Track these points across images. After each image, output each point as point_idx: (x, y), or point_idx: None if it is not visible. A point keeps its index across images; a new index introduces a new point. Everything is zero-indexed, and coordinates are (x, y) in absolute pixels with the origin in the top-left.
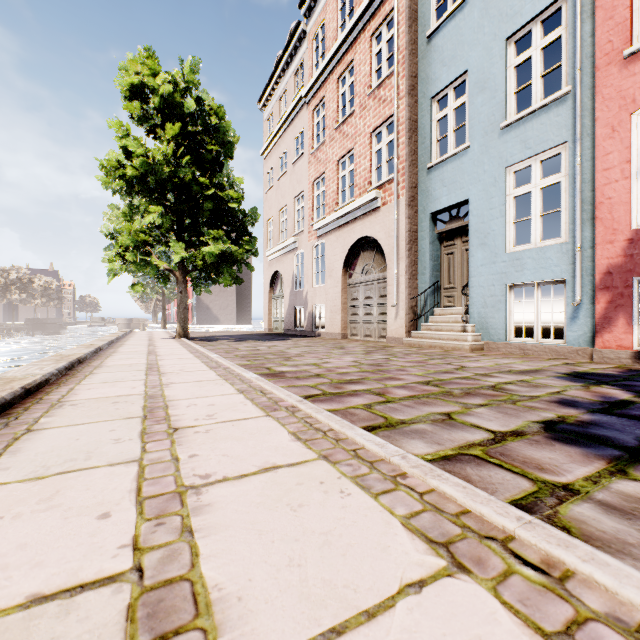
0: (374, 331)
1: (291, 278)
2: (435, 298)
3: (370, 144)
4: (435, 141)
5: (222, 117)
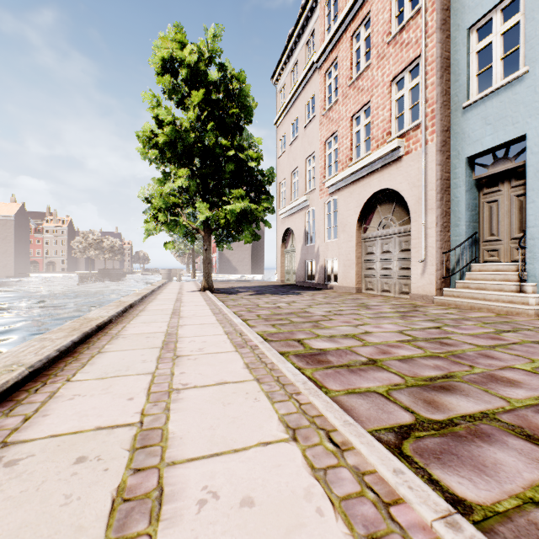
0: (393, 286)
1: (302, 234)
2: (472, 252)
3: (389, 93)
4: (473, 76)
5: (242, 81)
